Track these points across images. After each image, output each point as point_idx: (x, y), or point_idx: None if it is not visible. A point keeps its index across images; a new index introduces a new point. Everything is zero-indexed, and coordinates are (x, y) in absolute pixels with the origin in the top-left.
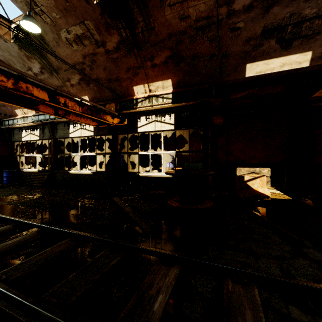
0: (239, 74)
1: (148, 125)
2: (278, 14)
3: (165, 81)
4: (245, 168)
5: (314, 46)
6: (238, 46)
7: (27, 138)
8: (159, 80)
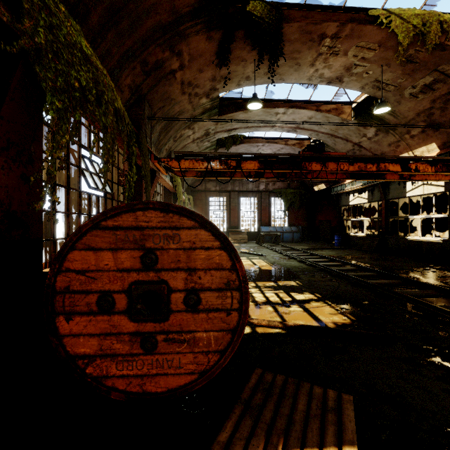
0: None
1: None
2: None
3: None
4: None
5: None
6: None
7: (354, 202)
8: None
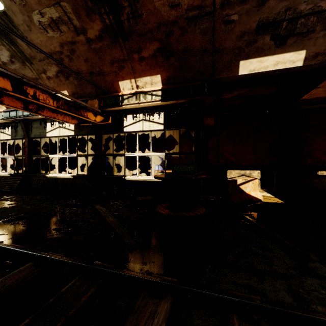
0: (232, 72)
1: (135, 124)
2: (274, 8)
3: (153, 77)
4: (236, 170)
5: (308, 44)
6: (232, 40)
7: None
8: (147, 75)
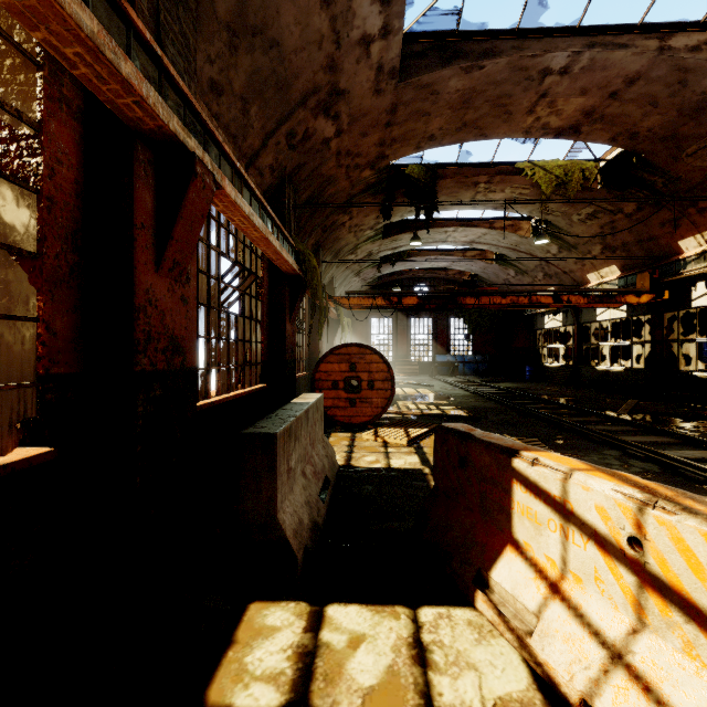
0: None
1: None
2: None
3: None
4: None
5: None
6: None
7: (549, 325)
8: None
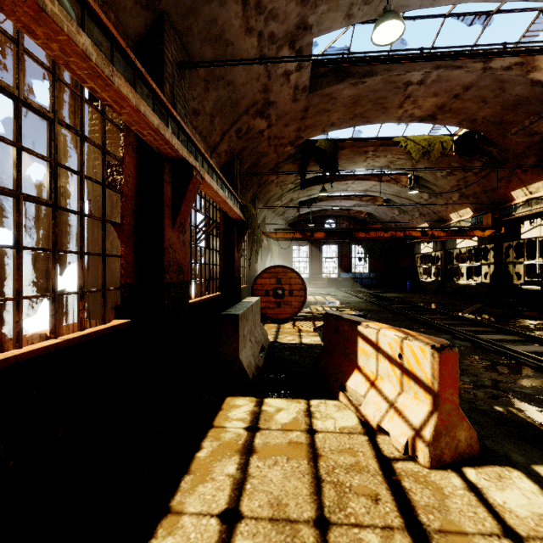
0: None
1: (532, 230)
2: None
3: None
4: None
5: None
6: None
7: (424, 251)
8: (537, 182)
